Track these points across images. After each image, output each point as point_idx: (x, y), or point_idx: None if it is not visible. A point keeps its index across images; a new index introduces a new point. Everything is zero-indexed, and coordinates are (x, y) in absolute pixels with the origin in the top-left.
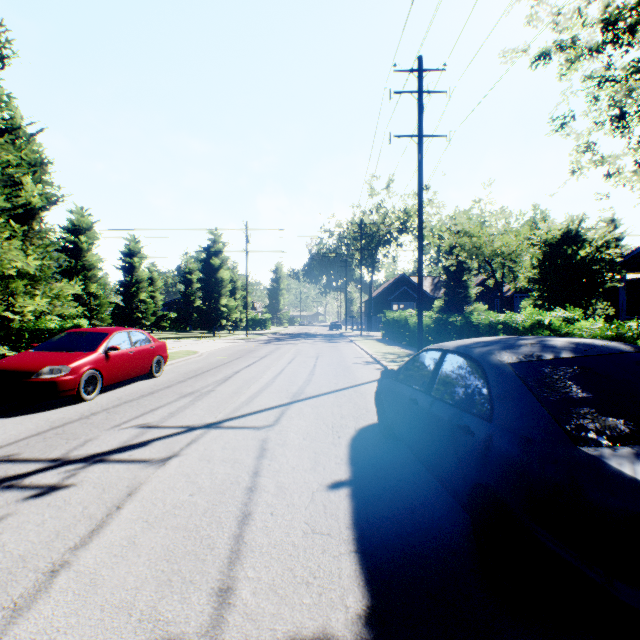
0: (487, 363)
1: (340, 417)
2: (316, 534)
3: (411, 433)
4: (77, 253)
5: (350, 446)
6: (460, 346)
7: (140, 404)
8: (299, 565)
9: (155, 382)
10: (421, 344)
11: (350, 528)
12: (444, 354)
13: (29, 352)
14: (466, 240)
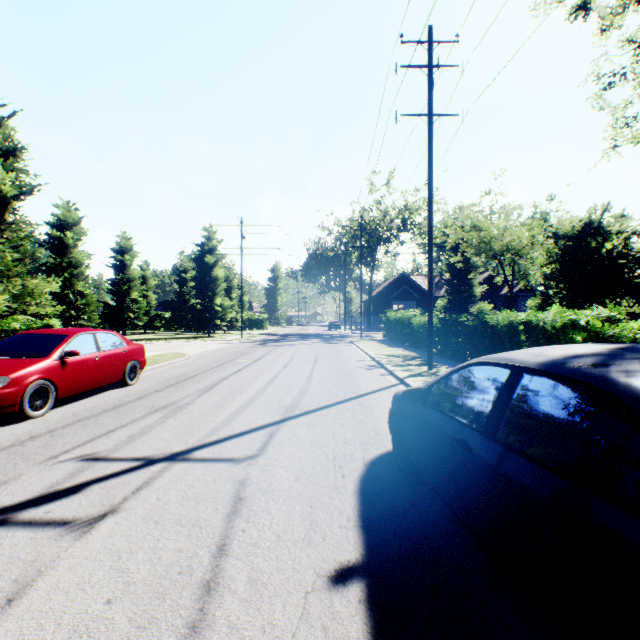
0: None
1: (343, 442)
2: None
3: (456, 491)
4: (63, 250)
5: (359, 493)
6: (550, 362)
7: (97, 423)
8: None
9: (127, 392)
10: (431, 347)
11: None
12: (517, 374)
13: None
14: (474, 235)
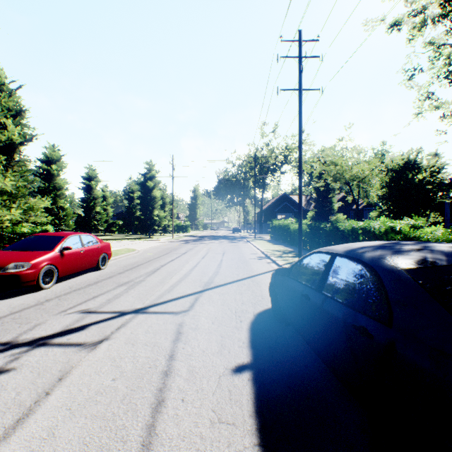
0: (381, 268)
1: (241, 303)
2: (222, 424)
3: (303, 323)
4: (50, 178)
5: (250, 330)
6: (349, 250)
7: (86, 292)
8: None
9: (100, 273)
10: (301, 244)
11: (253, 417)
12: (333, 257)
13: (0, 251)
14: (332, 168)
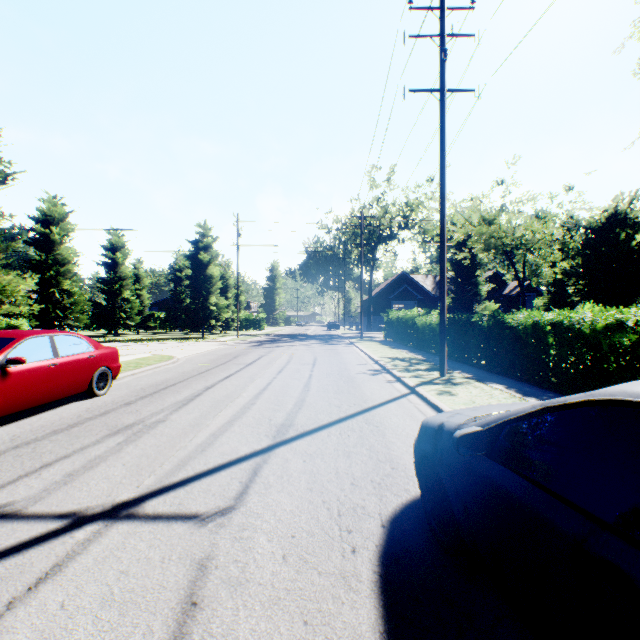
0: None
1: (350, 484)
2: None
3: None
4: (49, 246)
5: (380, 588)
6: None
7: (35, 451)
8: None
9: (92, 404)
10: (443, 350)
11: None
12: None
13: None
14: (483, 229)
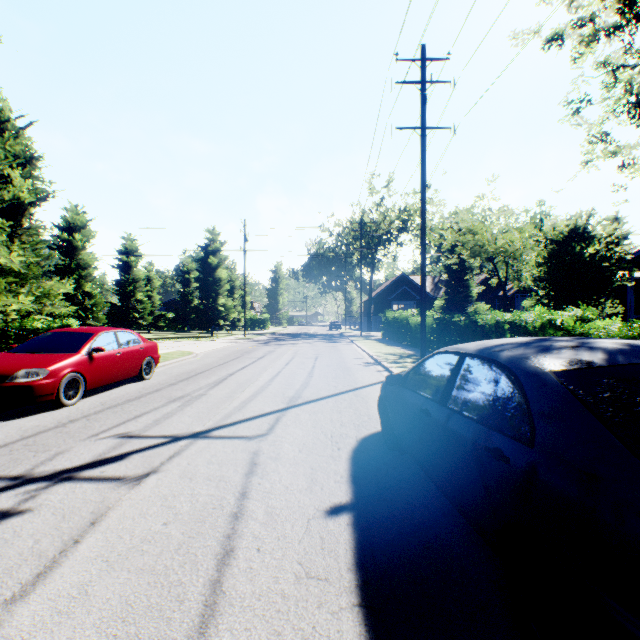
0: (522, 371)
1: (340, 425)
2: (311, 579)
3: (422, 449)
4: (72, 252)
5: (351, 460)
6: (482, 349)
7: (124, 410)
8: (289, 627)
9: (144, 385)
10: (424, 345)
11: (352, 570)
12: (462, 358)
13: (6, 354)
14: (469, 238)
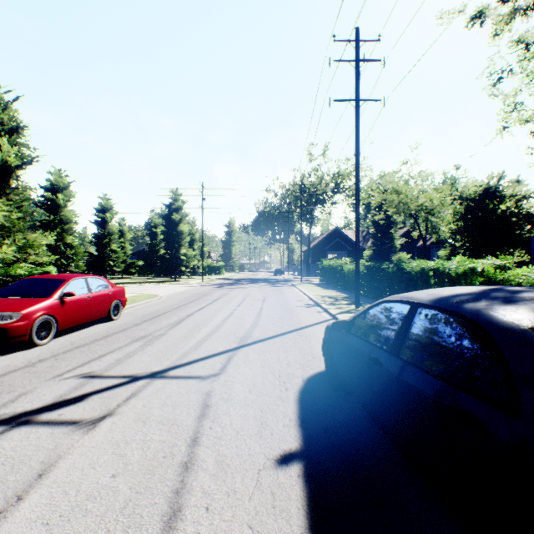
0: (494, 326)
1: (286, 364)
2: None
3: (371, 396)
4: (55, 209)
5: (299, 401)
6: (437, 299)
7: (91, 349)
8: None
9: (112, 325)
10: (358, 289)
11: None
12: (414, 308)
13: None
14: (394, 197)
